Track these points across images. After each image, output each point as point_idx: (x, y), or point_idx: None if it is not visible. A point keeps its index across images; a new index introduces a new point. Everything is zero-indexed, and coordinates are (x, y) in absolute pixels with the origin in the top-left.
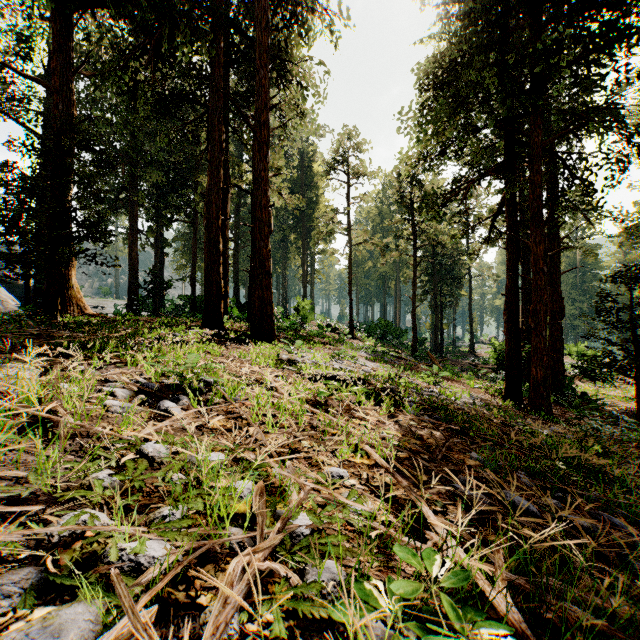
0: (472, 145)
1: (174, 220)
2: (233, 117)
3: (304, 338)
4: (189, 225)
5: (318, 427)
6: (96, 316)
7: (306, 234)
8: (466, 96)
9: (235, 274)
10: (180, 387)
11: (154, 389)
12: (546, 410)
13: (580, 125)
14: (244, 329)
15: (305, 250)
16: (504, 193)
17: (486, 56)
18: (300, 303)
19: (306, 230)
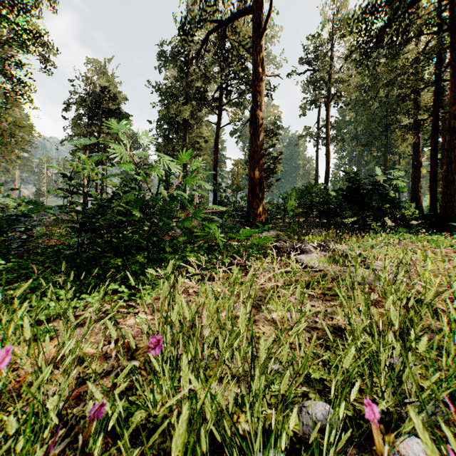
0: None
1: None
2: None
3: None
4: None
5: None
6: None
7: None
8: None
9: None
10: None
11: None
12: None
13: None
14: None
15: None
16: None
17: None
18: None
19: None
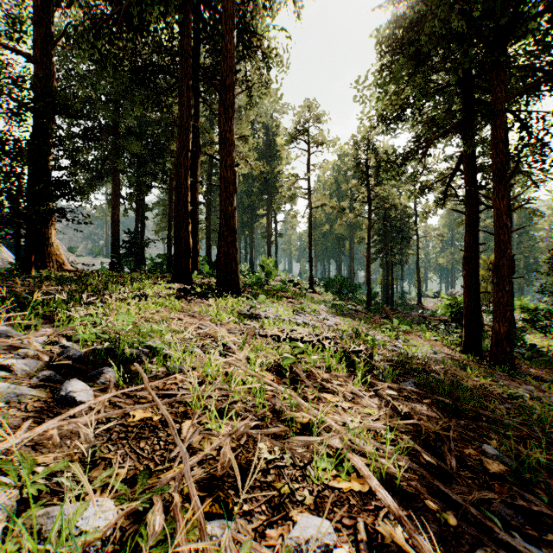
0: (434, 101)
1: (152, 186)
2: (202, 86)
3: (268, 292)
4: (167, 192)
5: (282, 410)
6: (75, 272)
7: (270, 200)
8: (427, 55)
9: (207, 235)
10: (113, 353)
11: (32, 373)
12: (509, 365)
13: (543, 80)
14: (212, 284)
15: (269, 214)
16: (462, 152)
17: (450, 9)
18: (265, 261)
19: (270, 196)
